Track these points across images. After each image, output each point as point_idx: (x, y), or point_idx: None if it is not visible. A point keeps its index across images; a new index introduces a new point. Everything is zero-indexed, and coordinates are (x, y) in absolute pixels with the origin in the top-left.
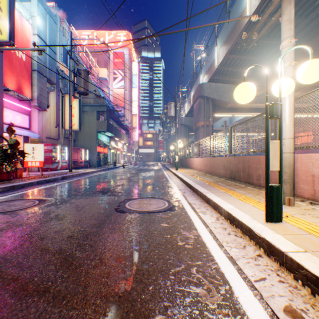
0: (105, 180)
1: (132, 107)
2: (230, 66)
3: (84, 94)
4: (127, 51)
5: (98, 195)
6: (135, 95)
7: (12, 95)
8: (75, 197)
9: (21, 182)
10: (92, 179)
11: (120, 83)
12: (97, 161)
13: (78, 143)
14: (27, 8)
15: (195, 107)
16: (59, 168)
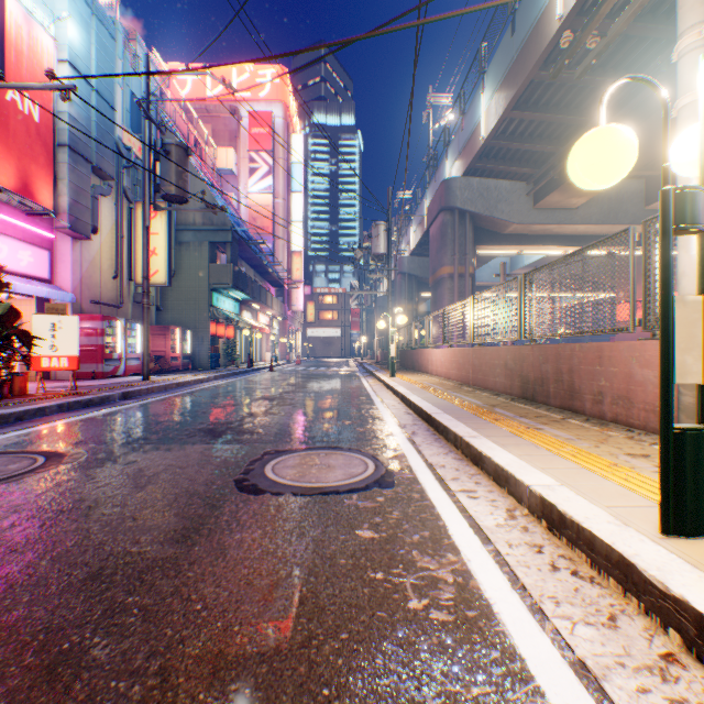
0: (224, 402)
1: (292, 236)
2: (513, 138)
3: (178, 202)
4: (281, 109)
5: (201, 440)
6: (298, 208)
7: (8, 203)
8: (140, 447)
9: (17, 406)
10: (194, 398)
11: (264, 182)
12: (211, 355)
13: (166, 315)
14: (46, 1)
15: (434, 233)
16: (120, 372)
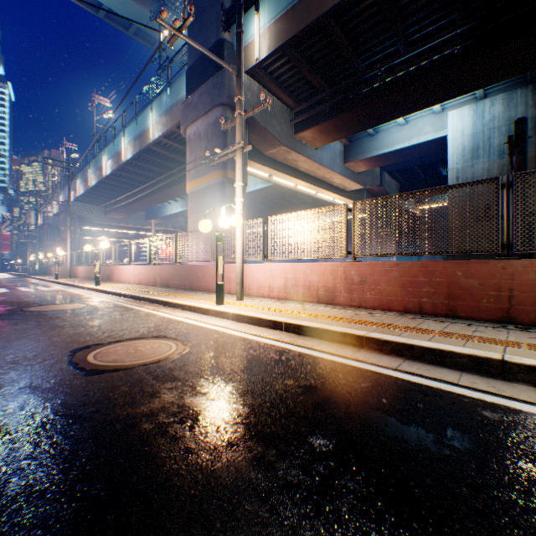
0: None
1: None
2: (92, 197)
3: None
4: None
5: None
6: None
7: None
8: None
9: None
10: None
11: None
12: None
13: None
14: None
15: (63, 218)
16: None
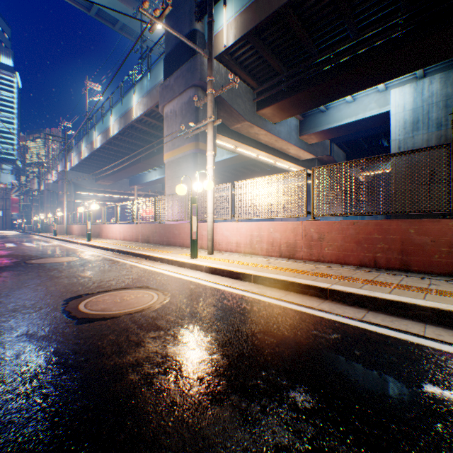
0: None
1: None
2: (84, 167)
3: None
4: None
5: (2, 239)
6: None
7: None
8: None
9: None
10: None
11: None
12: None
13: None
14: None
15: (61, 185)
16: None
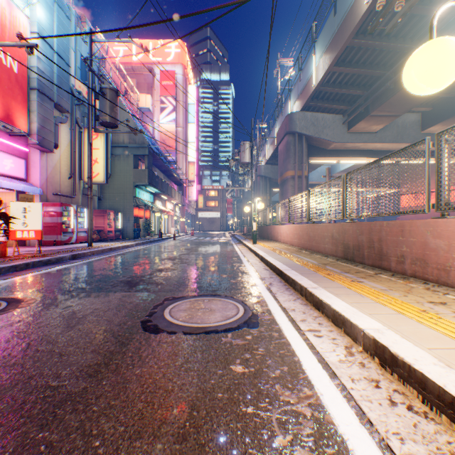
0: (140, 261)
1: (188, 152)
2: (334, 85)
3: (111, 127)
4: (181, 69)
5: (121, 289)
6: (192, 134)
7: None
8: (77, 295)
9: None
10: (121, 258)
11: (170, 117)
12: (134, 230)
13: (105, 203)
14: None
15: (281, 149)
16: (73, 240)
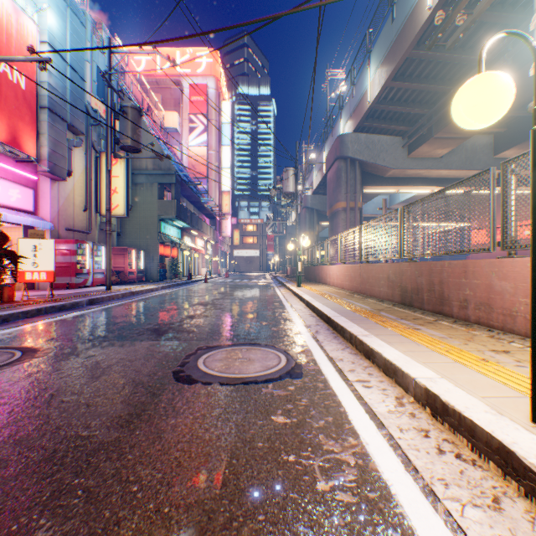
0: (168, 306)
1: (222, 179)
2: (392, 103)
3: (133, 152)
4: (213, 82)
5: (148, 338)
6: (226, 158)
7: (1, 152)
8: (99, 343)
9: (4, 310)
10: (145, 303)
11: (201, 138)
12: (159, 270)
13: (125, 239)
14: None
15: (331, 176)
16: (88, 283)
